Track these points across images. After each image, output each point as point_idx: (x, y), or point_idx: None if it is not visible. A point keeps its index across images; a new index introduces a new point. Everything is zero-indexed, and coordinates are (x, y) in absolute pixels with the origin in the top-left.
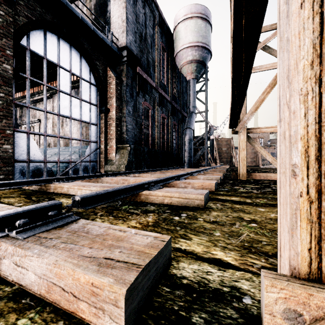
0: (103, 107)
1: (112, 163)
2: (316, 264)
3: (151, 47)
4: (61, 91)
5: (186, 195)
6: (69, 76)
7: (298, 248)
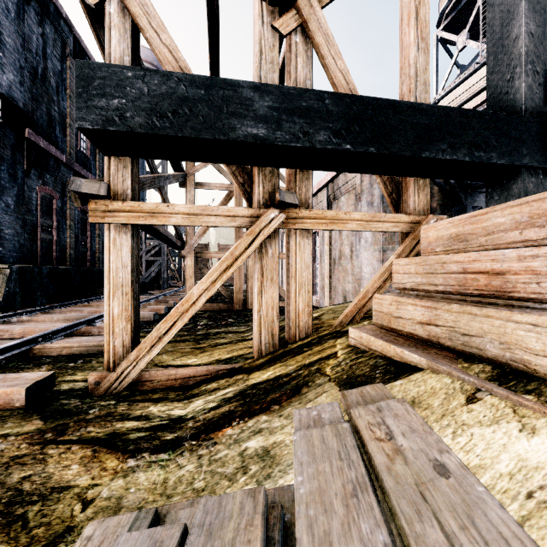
0: None
1: None
2: (109, 365)
3: (58, 93)
4: None
5: (87, 343)
6: None
7: (105, 361)
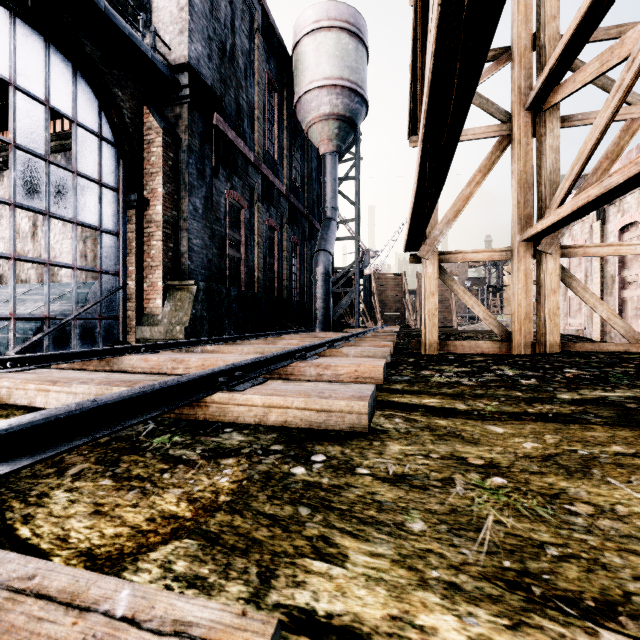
0: (133, 194)
1: (156, 321)
2: None
3: (246, 78)
4: (21, 148)
5: (322, 401)
6: (43, 115)
7: None
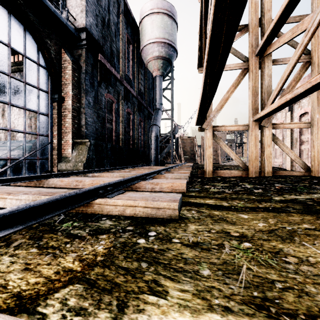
0: (56, 94)
1: (68, 160)
2: None
3: (115, 36)
4: None
5: (154, 203)
6: (7, 51)
7: None
